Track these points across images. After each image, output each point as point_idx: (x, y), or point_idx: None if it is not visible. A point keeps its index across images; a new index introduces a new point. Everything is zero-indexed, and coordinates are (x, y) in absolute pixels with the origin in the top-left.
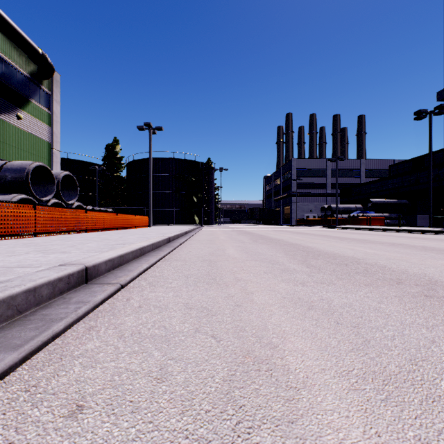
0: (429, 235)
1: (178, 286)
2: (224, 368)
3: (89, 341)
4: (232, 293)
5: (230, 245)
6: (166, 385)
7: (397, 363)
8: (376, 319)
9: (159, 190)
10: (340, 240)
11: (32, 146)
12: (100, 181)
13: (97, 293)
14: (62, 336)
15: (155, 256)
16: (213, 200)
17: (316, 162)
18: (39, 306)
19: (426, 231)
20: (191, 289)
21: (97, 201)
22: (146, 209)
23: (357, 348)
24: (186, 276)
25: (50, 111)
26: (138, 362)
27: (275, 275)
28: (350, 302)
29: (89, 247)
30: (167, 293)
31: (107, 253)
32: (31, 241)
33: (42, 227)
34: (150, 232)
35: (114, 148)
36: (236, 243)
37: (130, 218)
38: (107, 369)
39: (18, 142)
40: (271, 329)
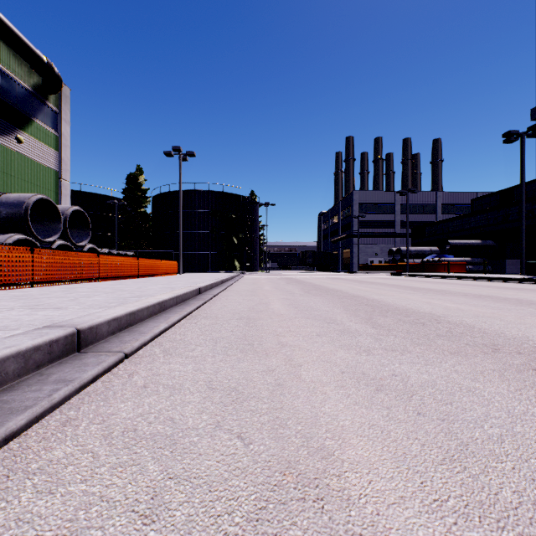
0: (523, 284)
1: (202, 354)
2: (250, 494)
3: (58, 445)
4: (273, 365)
5: (276, 298)
6: (157, 529)
7: (514, 485)
8: (472, 407)
9: (192, 229)
10: (413, 291)
11: (36, 176)
12: (121, 218)
13: (89, 366)
14: (23, 435)
15: (179, 312)
16: (257, 241)
17: (382, 196)
18: (2, 387)
19: (518, 279)
20: (219, 359)
21: (116, 243)
22: (175, 253)
23: (450, 458)
24: (215, 340)
25: (58, 133)
26: (121, 483)
27: (331, 338)
28: (433, 380)
29: (94, 301)
30: (186, 365)
31: (112, 310)
32: (24, 293)
33: (42, 274)
34: (178, 281)
35: (137, 179)
36: (283, 294)
37: (155, 263)
38: (71, 497)
39: (18, 171)
40: (324, 424)
